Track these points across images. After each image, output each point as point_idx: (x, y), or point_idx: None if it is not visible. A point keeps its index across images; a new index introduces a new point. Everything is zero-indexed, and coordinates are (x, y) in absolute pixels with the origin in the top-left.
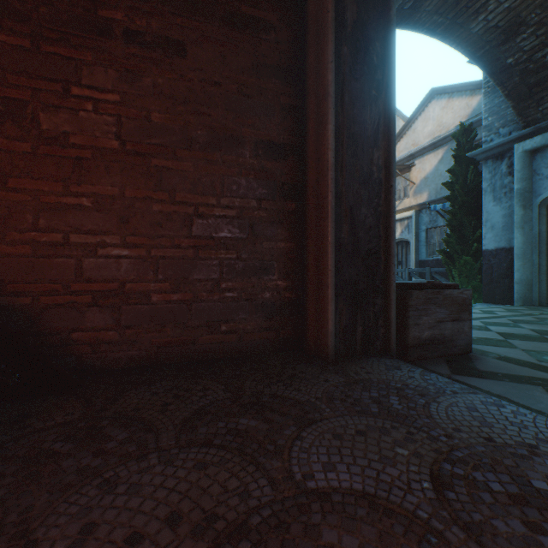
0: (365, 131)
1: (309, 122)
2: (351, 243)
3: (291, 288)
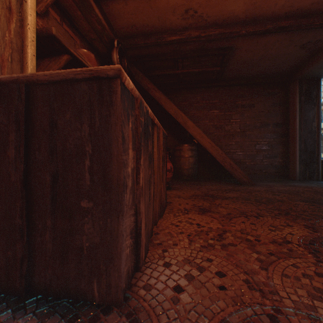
0: (309, 118)
1: (289, 117)
2: (304, 149)
3: (283, 162)
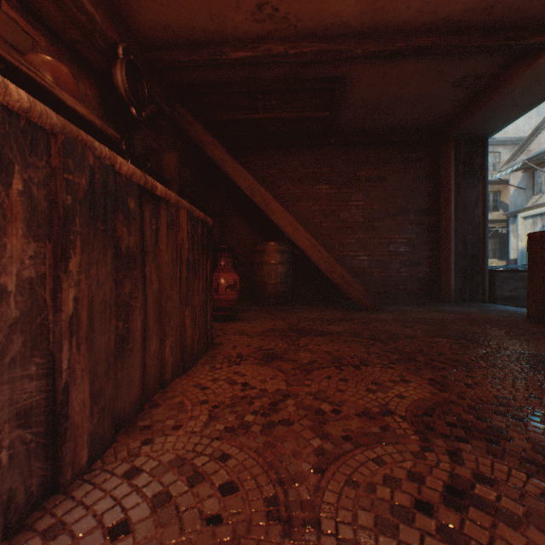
0: (470, 201)
1: (441, 199)
2: (463, 252)
3: (432, 272)
